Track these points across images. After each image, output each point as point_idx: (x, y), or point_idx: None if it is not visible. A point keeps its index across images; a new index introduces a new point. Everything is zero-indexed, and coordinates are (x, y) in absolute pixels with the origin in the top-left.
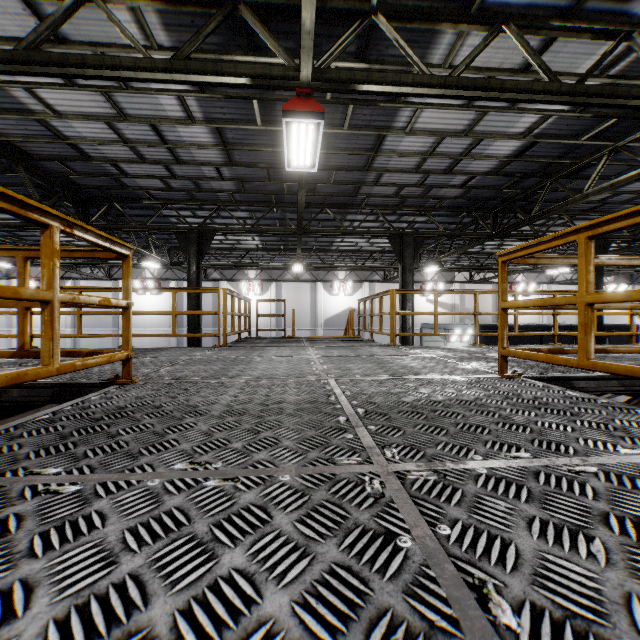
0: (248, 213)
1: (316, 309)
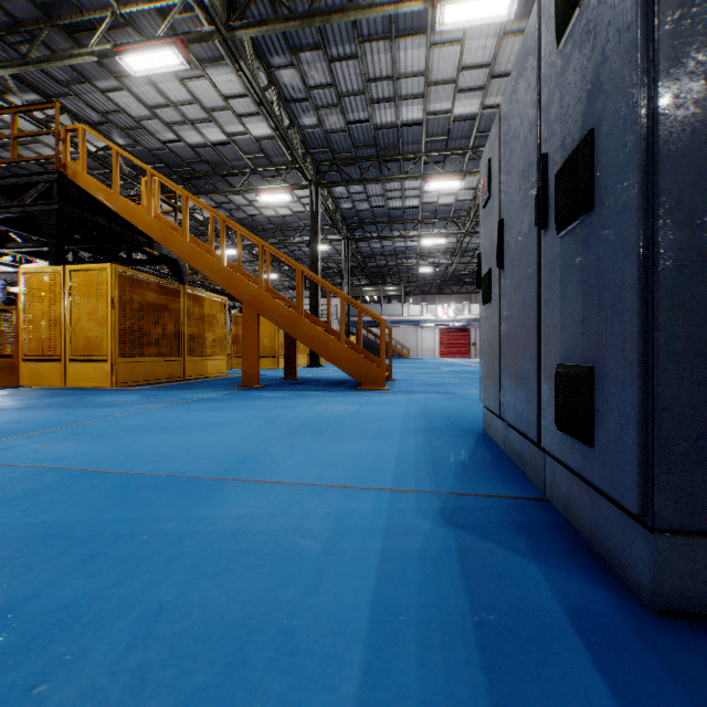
0: None
1: None
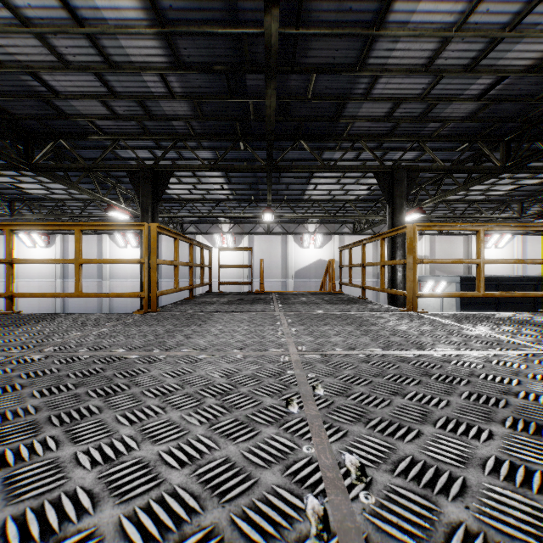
0: (212, 152)
1: (287, 261)
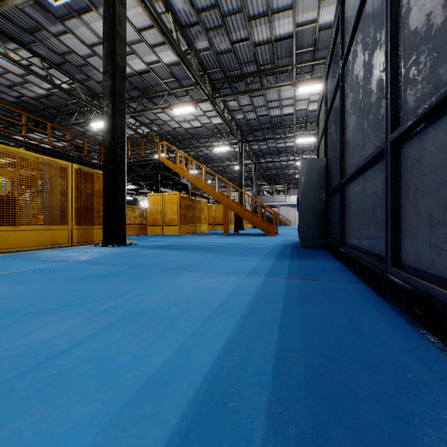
0: None
1: None
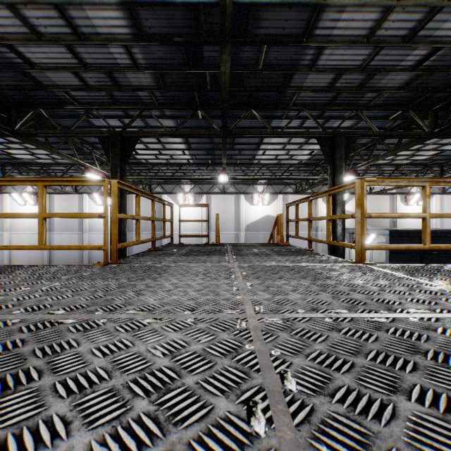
0: (174, 121)
1: (239, 216)
